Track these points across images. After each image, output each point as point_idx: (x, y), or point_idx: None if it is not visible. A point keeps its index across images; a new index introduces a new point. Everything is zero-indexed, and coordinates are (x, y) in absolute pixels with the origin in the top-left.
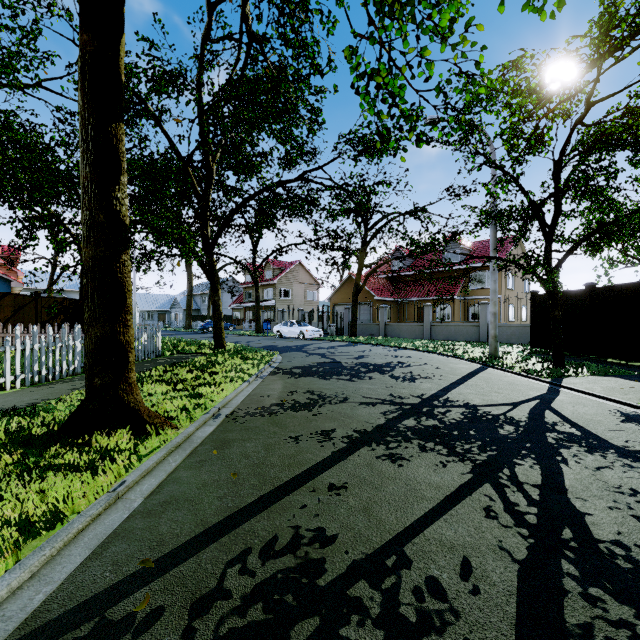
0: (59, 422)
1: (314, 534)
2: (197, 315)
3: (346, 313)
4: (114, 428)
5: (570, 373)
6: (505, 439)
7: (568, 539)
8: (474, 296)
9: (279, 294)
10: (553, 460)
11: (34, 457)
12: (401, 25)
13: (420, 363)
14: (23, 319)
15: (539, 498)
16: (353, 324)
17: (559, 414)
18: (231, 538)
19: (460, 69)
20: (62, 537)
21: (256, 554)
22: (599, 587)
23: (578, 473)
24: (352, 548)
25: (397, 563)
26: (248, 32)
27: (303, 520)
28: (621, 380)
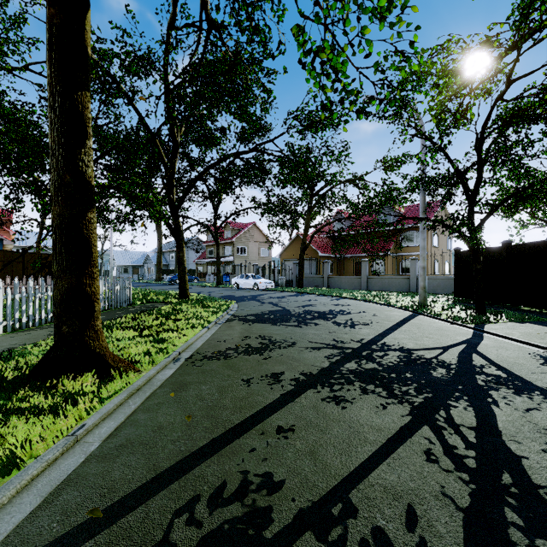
0: (30, 366)
1: (262, 480)
2: (166, 269)
3: (294, 267)
4: (81, 372)
5: (491, 320)
6: (439, 381)
7: (508, 484)
8: (404, 253)
9: (237, 251)
10: (485, 402)
11: (2, 400)
12: (344, 4)
13: (359, 311)
14: (12, 272)
15: (476, 441)
16: (300, 277)
17: (485, 357)
18: (181, 484)
19: (396, 48)
20: (15, 484)
21: (204, 502)
22: (545, 538)
23: (509, 415)
24: (299, 495)
25: (343, 512)
26: (207, 18)
27: (252, 464)
28: (536, 326)
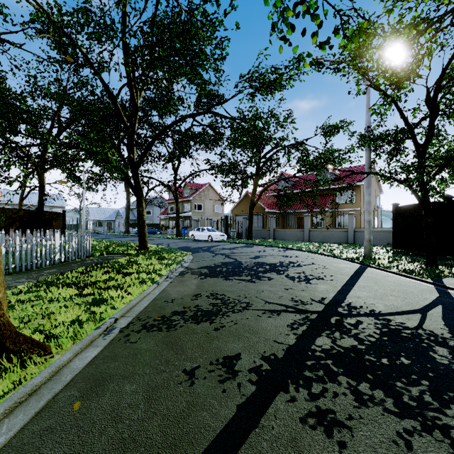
0: None
1: None
2: (134, 223)
3: (244, 221)
4: None
5: (447, 274)
6: (453, 374)
7: None
8: (340, 209)
9: (194, 208)
10: None
11: None
12: None
13: (308, 263)
14: None
15: None
16: (250, 230)
17: None
18: None
19: None
20: None
21: None
22: None
23: None
24: None
25: None
26: None
27: None
28: None
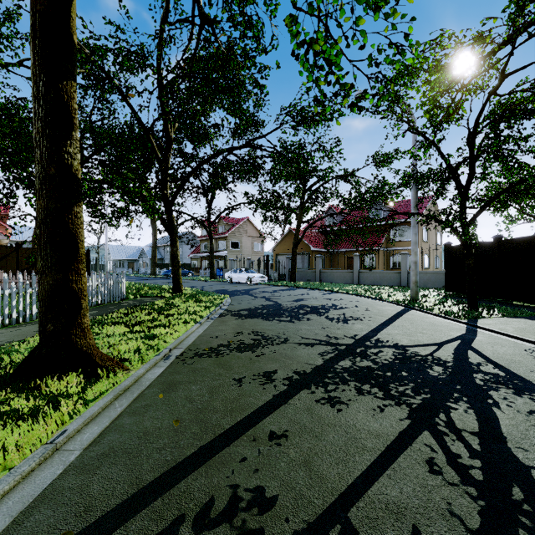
0: (14, 366)
1: (253, 495)
2: (161, 263)
3: (287, 262)
4: (67, 371)
5: (484, 315)
6: (436, 381)
7: (520, 501)
8: (395, 247)
9: (230, 246)
10: (485, 403)
11: None
12: None
13: (351, 305)
14: (6, 267)
15: (480, 448)
16: (293, 271)
17: (481, 354)
18: (164, 501)
19: (390, 40)
20: None
21: (189, 523)
22: None
23: (512, 418)
24: (293, 514)
25: None
26: (200, 12)
27: (242, 477)
28: (529, 321)
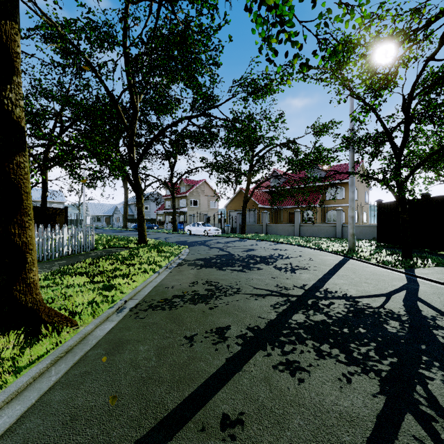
0: None
1: None
2: (132, 218)
3: (238, 217)
4: (10, 329)
5: (419, 264)
6: (397, 339)
7: None
8: (330, 205)
9: (190, 203)
10: None
11: None
12: None
13: (296, 255)
14: None
15: None
16: (243, 225)
17: (431, 306)
18: None
19: (340, 0)
20: None
21: None
22: None
23: None
24: None
25: None
26: None
27: None
28: None
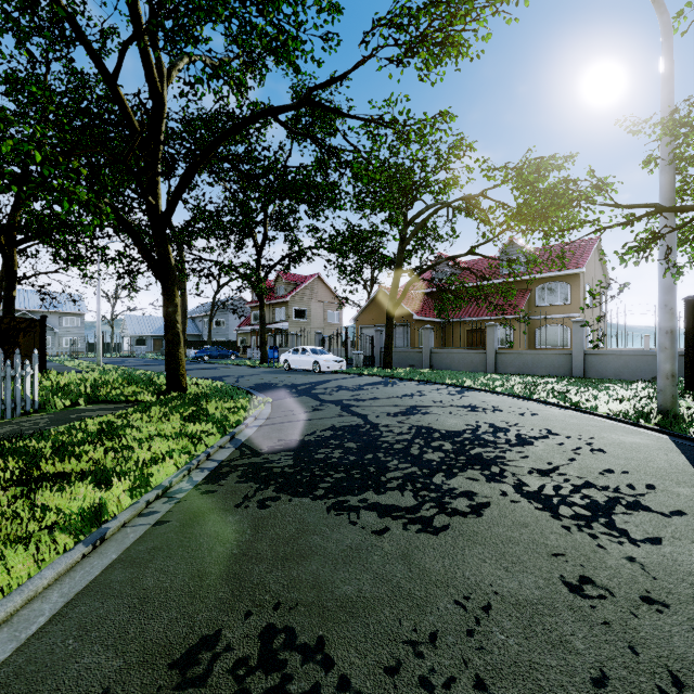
0: None
1: None
2: (196, 341)
3: (377, 337)
4: None
5: None
6: None
7: None
8: (542, 315)
9: (293, 315)
10: None
11: None
12: None
13: (537, 429)
14: None
15: None
16: (387, 351)
17: None
18: None
19: None
20: None
21: None
22: None
23: None
24: None
25: None
26: None
27: None
28: None
